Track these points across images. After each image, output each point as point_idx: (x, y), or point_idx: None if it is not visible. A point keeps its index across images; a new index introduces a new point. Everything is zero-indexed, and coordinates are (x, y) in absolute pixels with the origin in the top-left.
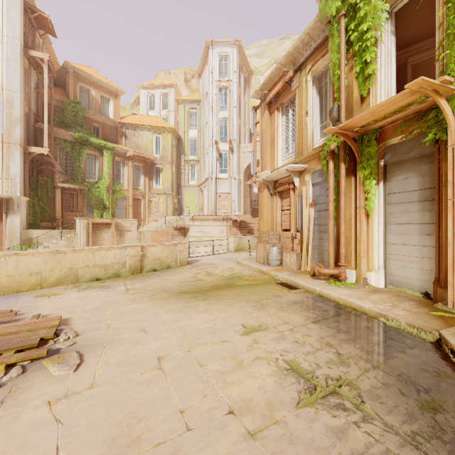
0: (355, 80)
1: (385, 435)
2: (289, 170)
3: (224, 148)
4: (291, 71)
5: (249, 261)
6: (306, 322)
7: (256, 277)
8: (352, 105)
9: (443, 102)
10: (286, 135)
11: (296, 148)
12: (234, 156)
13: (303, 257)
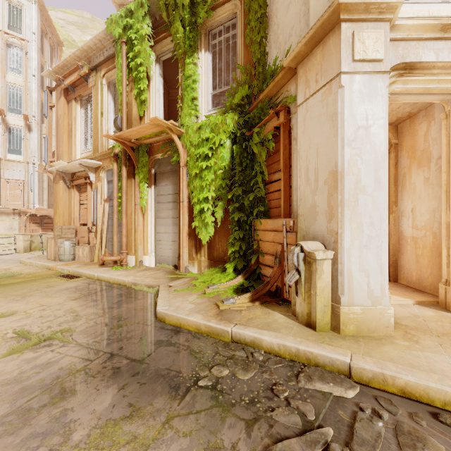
0: (134, 100)
1: (71, 349)
2: (84, 165)
3: (16, 123)
4: (86, 68)
5: (36, 260)
6: (65, 301)
7: (36, 274)
8: (132, 120)
9: (176, 137)
10: (85, 129)
11: (93, 145)
12: (32, 136)
13: (96, 249)
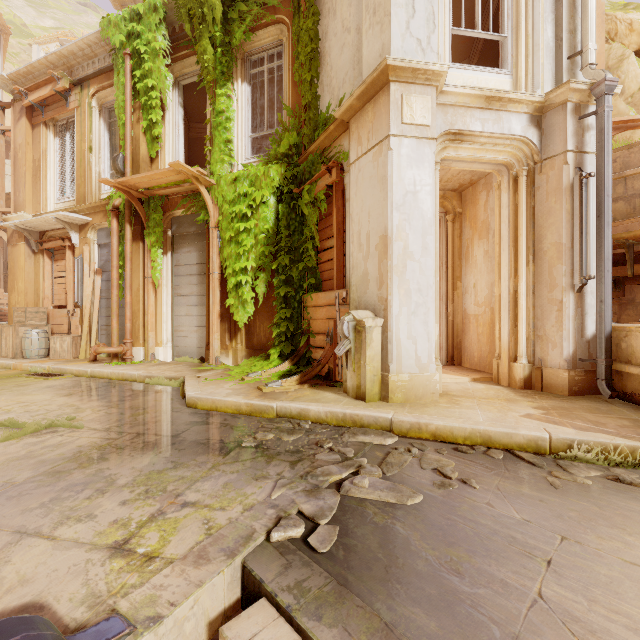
0: (143, 135)
1: (85, 433)
2: (62, 220)
3: None
4: (66, 81)
5: None
6: (53, 397)
7: None
8: (140, 162)
9: (204, 189)
10: (62, 168)
11: (76, 192)
12: None
13: (83, 340)
